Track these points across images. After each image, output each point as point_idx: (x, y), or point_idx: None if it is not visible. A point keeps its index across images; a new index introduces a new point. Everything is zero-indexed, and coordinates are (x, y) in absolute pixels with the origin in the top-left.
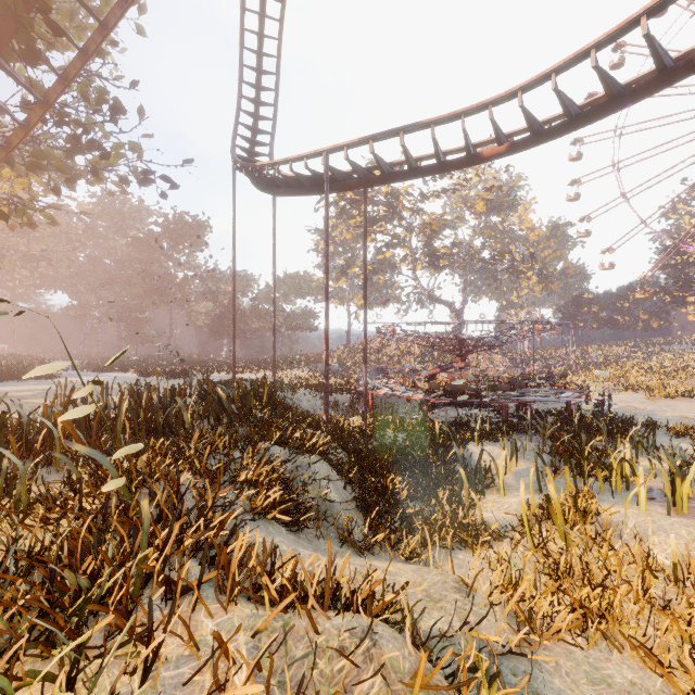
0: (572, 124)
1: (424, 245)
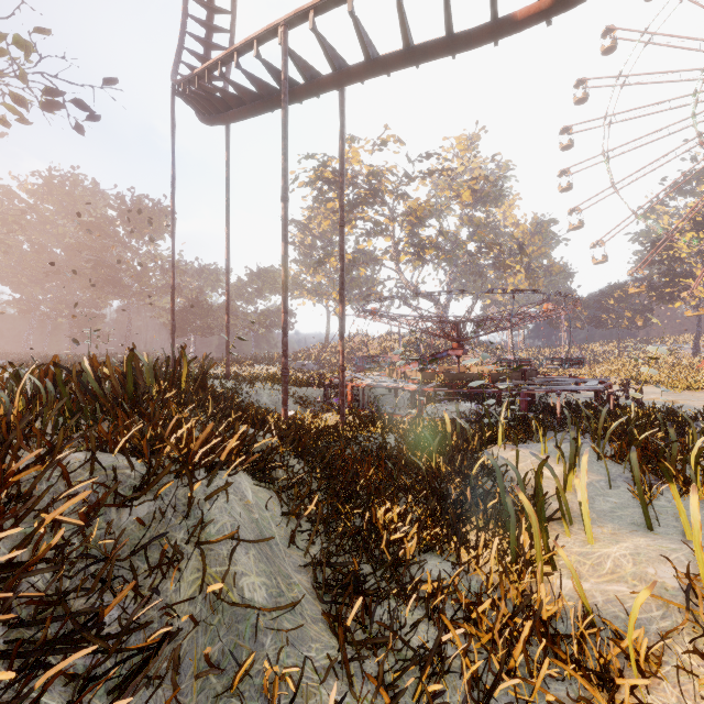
0: None
1: (408, 234)
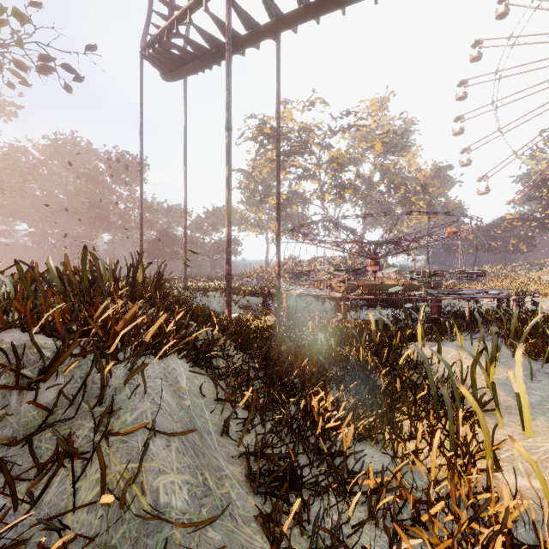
0: None
1: (331, 178)
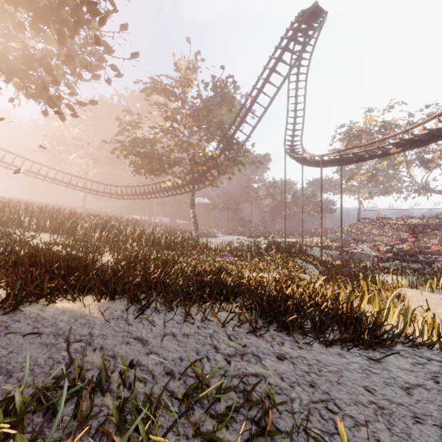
0: (426, 143)
1: (415, 154)
